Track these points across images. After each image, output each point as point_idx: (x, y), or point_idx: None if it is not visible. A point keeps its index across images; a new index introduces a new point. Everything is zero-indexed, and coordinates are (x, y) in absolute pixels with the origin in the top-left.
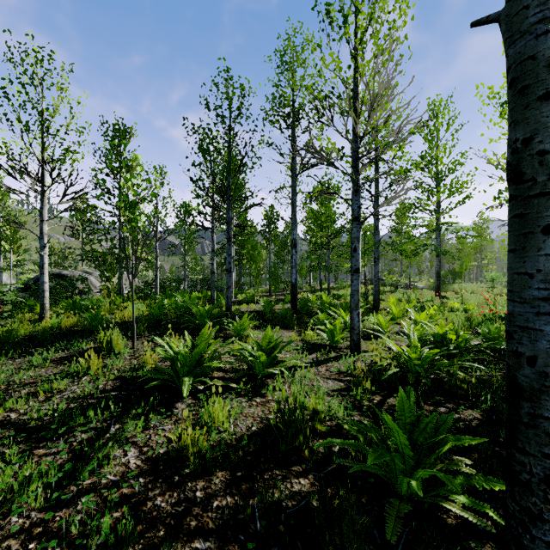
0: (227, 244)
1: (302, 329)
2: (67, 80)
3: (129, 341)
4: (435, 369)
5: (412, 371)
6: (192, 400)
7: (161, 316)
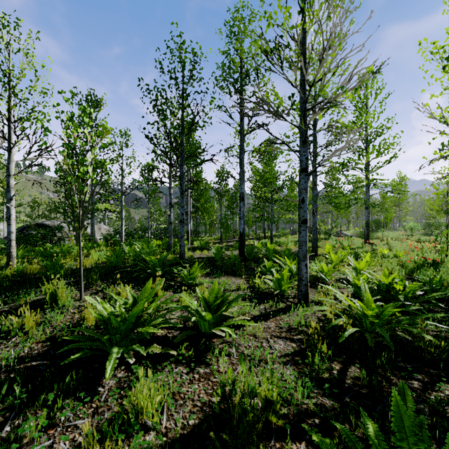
0: (180, 197)
1: (249, 276)
2: (32, 45)
3: (78, 292)
4: (392, 326)
5: (367, 328)
6: (124, 371)
7: (119, 264)
